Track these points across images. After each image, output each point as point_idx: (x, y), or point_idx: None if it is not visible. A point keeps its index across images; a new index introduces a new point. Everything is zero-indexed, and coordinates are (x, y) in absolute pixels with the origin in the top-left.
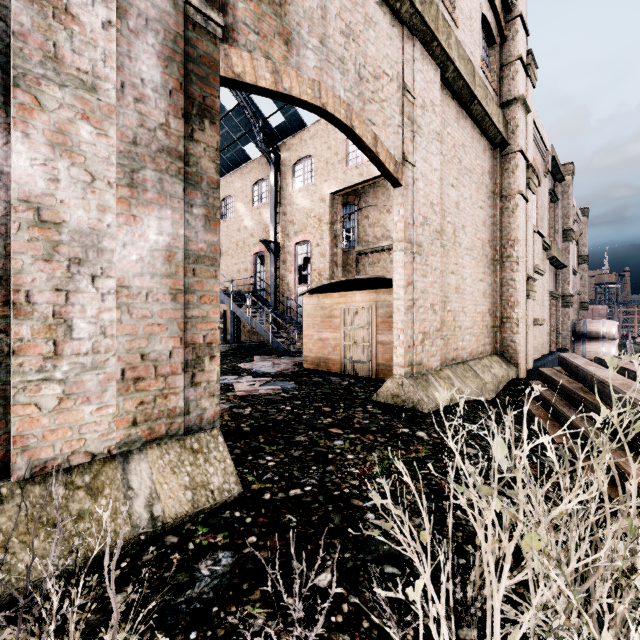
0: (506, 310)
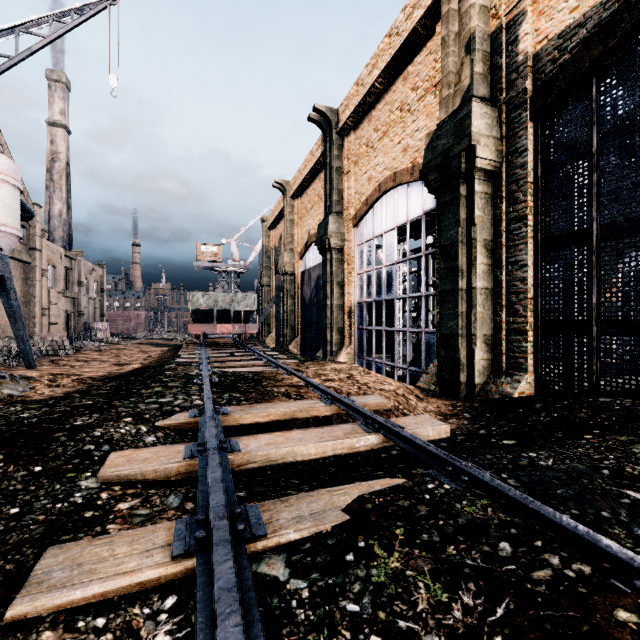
0: (32, 320)
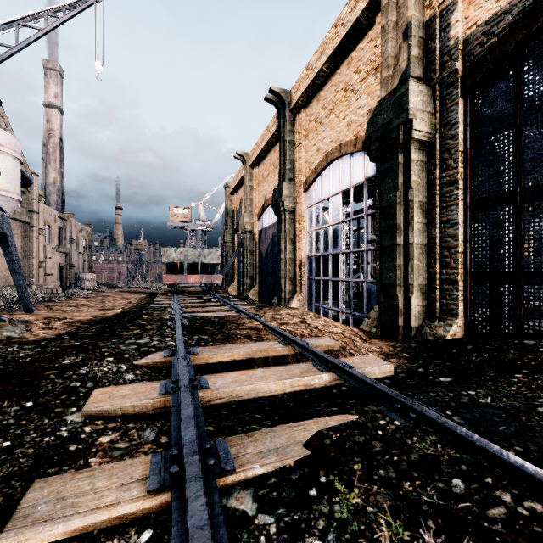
0: (31, 271)
